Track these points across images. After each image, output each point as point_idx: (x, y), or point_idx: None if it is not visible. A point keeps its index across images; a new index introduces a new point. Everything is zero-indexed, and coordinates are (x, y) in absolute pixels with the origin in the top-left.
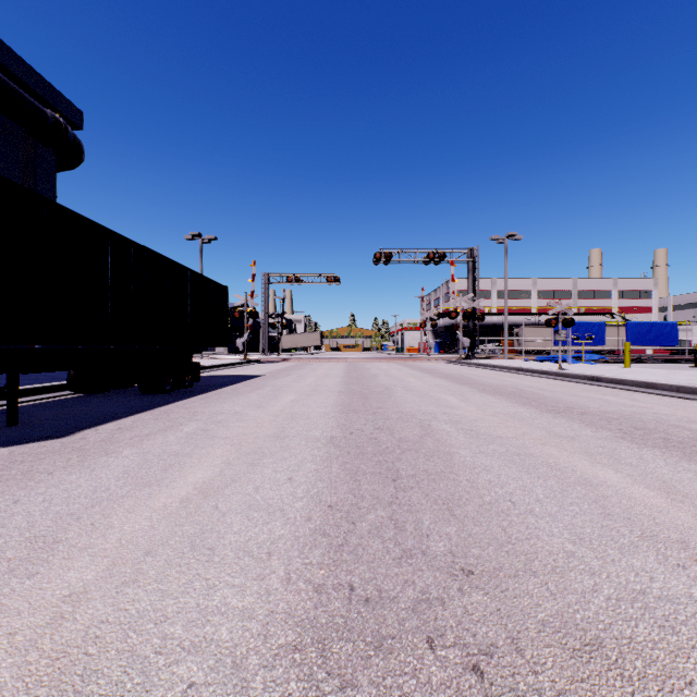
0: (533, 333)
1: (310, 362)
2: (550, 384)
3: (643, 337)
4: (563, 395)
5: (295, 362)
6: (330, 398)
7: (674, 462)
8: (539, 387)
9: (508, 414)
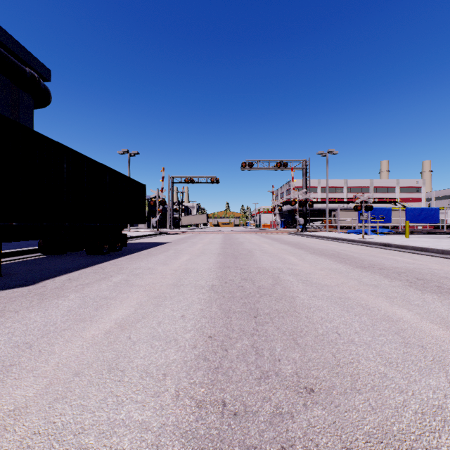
0: (344, 215)
1: (200, 233)
2: (357, 249)
3: (416, 217)
4: (366, 256)
5: (190, 233)
6: (212, 258)
7: (448, 303)
8: (350, 250)
9: (331, 269)
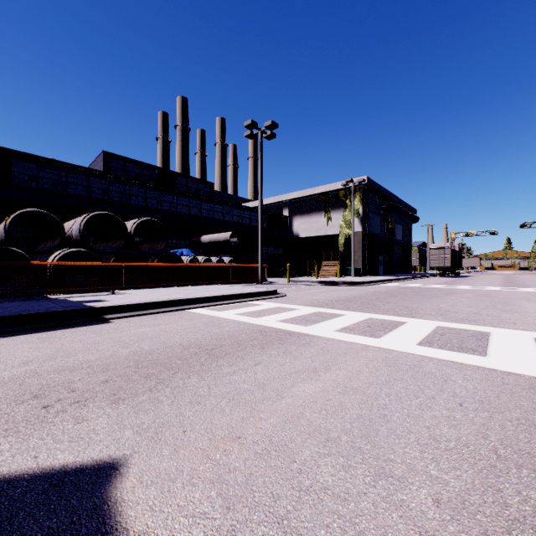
0: None
1: (482, 274)
2: None
3: None
4: None
5: (473, 274)
6: (500, 277)
7: None
8: None
9: None
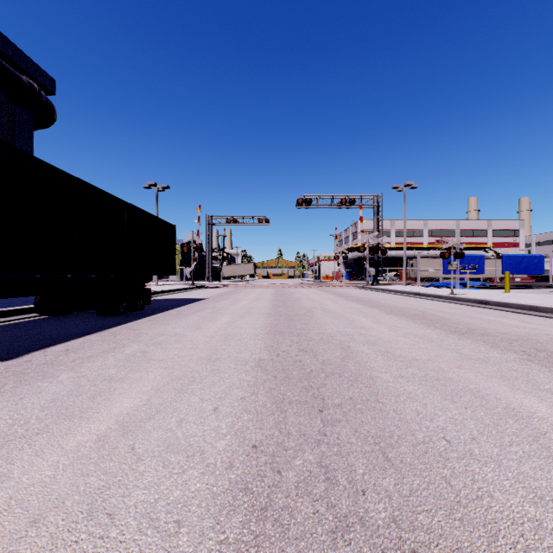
0: (425, 264)
1: (245, 287)
2: (446, 307)
3: (515, 267)
4: (460, 317)
5: (233, 287)
6: (260, 319)
7: None
8: (437, 309)
9: (417, 335)
